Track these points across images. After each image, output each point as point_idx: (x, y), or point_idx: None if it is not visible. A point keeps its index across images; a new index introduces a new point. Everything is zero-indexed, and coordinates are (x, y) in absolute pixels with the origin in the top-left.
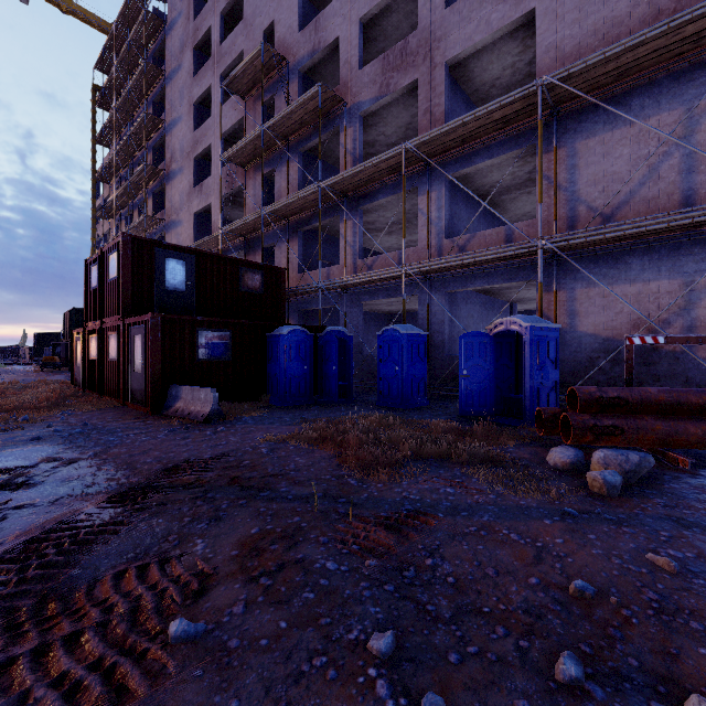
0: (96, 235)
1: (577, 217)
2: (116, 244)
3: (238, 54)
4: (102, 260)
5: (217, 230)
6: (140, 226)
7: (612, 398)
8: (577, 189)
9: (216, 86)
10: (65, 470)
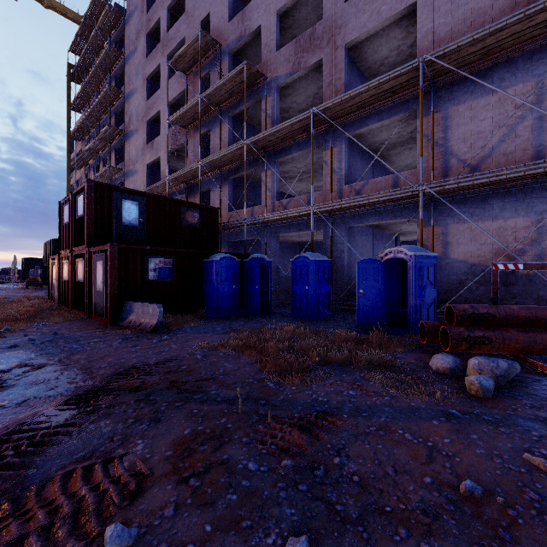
0: (71, 181)
1: (450, 168)
2: (82, 188)
3: (182, 39)
4: (71, 201)
5: (165, 177)
6: (105, 175)
7: (482, 314)
8: (450, 145)
9: (164, 64)
10: (34, 374)
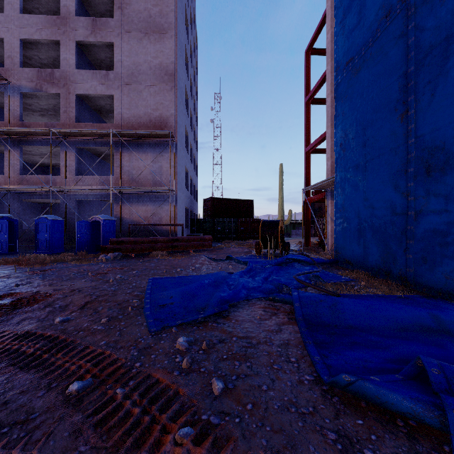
0: None
1: (128, 179)
2: None
3: None
4: None
5: None
6: None
7: (120, 241)
8: (128, 169)
9: None
10: None
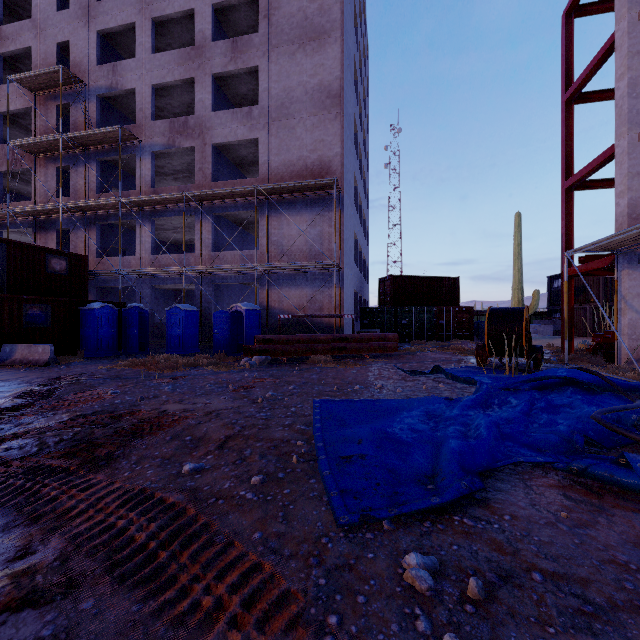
0: None
1: (277, 253)
2: None
3: (25, 47)
4: None
5: None
6: None
7: (268, 339)
8: (277, 239)
9: None
10: None
